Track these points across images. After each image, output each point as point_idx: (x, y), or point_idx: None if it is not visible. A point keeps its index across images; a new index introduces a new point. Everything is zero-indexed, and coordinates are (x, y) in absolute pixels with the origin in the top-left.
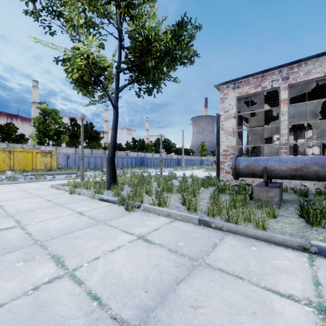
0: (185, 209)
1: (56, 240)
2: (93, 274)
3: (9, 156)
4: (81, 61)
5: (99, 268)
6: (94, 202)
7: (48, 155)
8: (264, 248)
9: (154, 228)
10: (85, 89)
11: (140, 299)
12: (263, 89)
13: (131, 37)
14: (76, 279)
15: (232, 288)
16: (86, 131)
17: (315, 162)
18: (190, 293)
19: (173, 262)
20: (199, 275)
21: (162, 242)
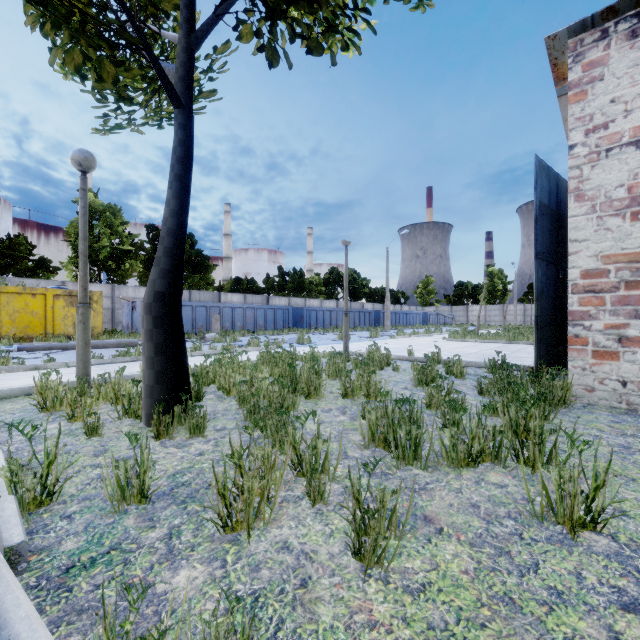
0: None
1: None
2: None
3: None
4: None
5: None
6: None
7: None
8: None
9: None
10: (77, 49)
11: None
12: None
13: None
14: None
15: None
16: None
17: None
18: None
19: None
20: None
21: None
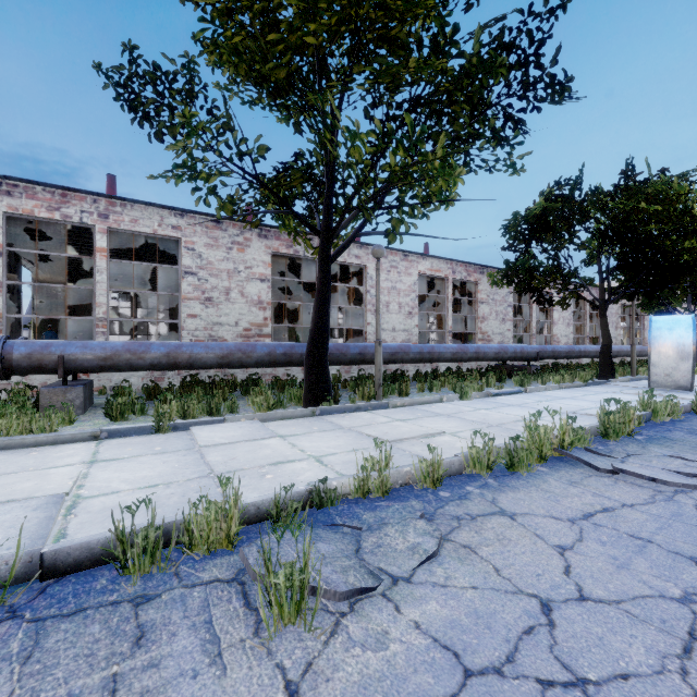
0: None
1: None
2: None
3: None
4: None
5: None
6: None
7: None
8: (49, 449)
9: None
10: None
11: None
12: (66, 219)
13: None
14: None
15: (3, 479)
16: None
17: (127, 348)
18: None
19: None
20: None
21: None
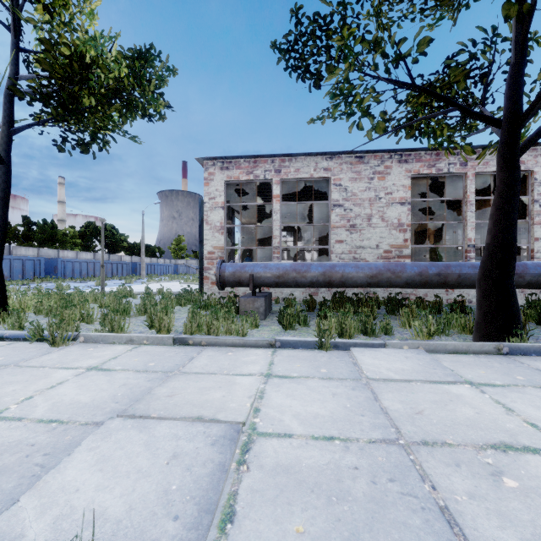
0: (154, 333)
1: None
2: (35, 409)
3: None
4: None
5: (40, 404)
6: None
7: None
8: (240, 352)
9: (111, 357)
10: None
11: (111, 408)
12: (256, 179)
13: (45, 41)
14: (8, 419)
15: (205, 380)
16: None
17: (293, 268)
18: (166, 391)
19: (144, 378)
20: (175, 380)
21: (126, 367)
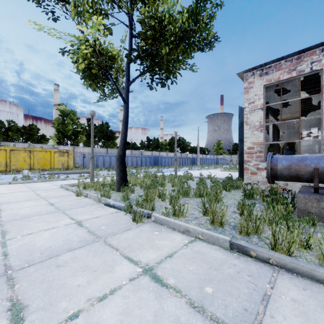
0: (207, 221)
1: (33, 268)
2: None
3: (29, 156)
4: (89, 52)
5: None
6: (100, 207)
7: (65, 154)
8: None
9: (167, 253)
10: (94, 84)
11: None
12: (299, 74)
13: (142, 22)
14: None
15: None
16: (102, 130)
17: None
18: None
19: None
20: None
21: (179, 283)
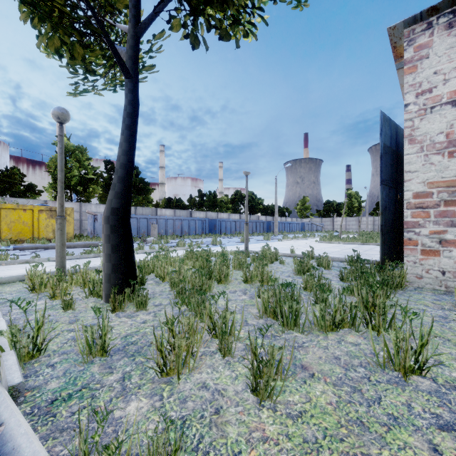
0: None
1: None
2: None
3: None
4: None
5: None
6: None
7: None
8: None
9: None
10: (56, 36)
11: None
12: None
13: None
14: None
15: None
16: None
17: None
18: None
19: None
20: None
21: None
